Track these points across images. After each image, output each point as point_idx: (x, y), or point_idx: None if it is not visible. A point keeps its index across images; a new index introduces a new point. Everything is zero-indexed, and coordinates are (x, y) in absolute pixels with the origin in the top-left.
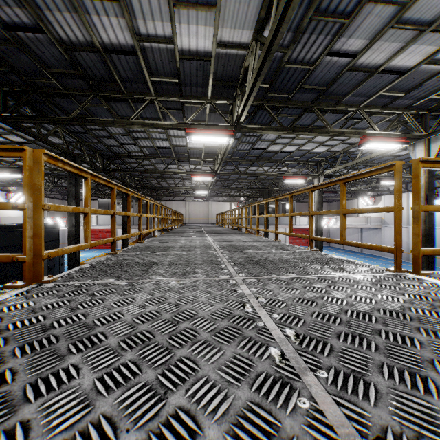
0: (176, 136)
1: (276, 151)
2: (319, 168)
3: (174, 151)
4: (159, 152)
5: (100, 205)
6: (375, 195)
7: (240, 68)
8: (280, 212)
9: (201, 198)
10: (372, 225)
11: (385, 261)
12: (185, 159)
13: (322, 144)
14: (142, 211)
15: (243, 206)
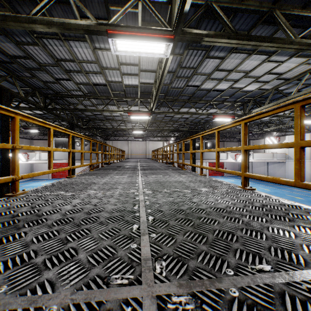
0: (109, 68)
1: (208, 89)
2: (245, 108)
3: (111, 89)
4: (96, 91)
5: (61, 144)
6: (280, 135)
7: None
8: (204, 148)
9: (140, 138)
10: (278, 160)
11: (291, 189)
12: (122, 99)
13: (257, 79)
14: (94, 148)
15: (180, 141)
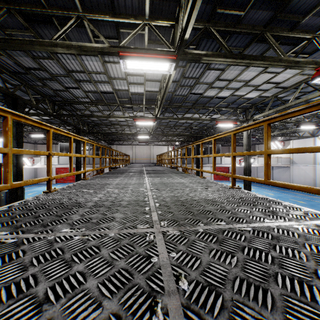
0: (117, 78)
1: (211, 97)
2: (247, 114)
3: (117, 97)
4: (103, 98)
5: (65, 148)
6: (285, 140)
7: None
8: (208, 153)
9: (145, 142)
10: (283, 164)
11: (295, 194)
12: (128, 105)
13: (256, 87)
14: (98, 153)
15: (183, 146)
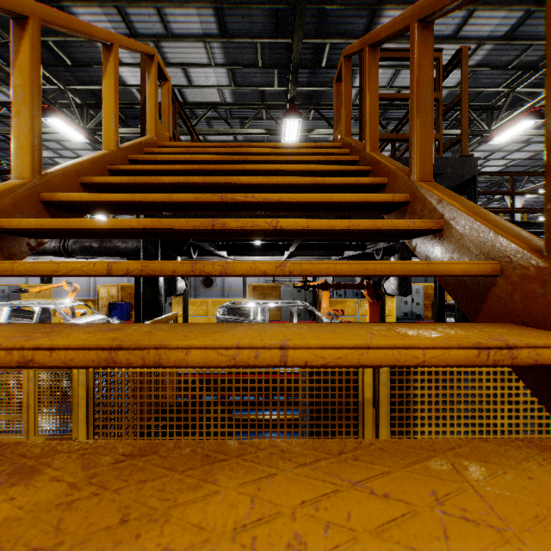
0: None
1: None
2: None
3: None
4: None
5: None
6: None
7: (125, 101)
8: None
9: None
10: None
11: None
12: None
13: None
14: None
15: None
